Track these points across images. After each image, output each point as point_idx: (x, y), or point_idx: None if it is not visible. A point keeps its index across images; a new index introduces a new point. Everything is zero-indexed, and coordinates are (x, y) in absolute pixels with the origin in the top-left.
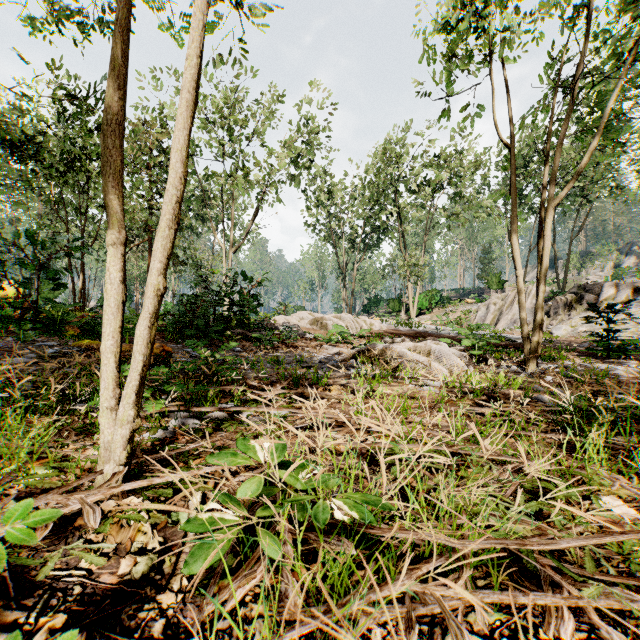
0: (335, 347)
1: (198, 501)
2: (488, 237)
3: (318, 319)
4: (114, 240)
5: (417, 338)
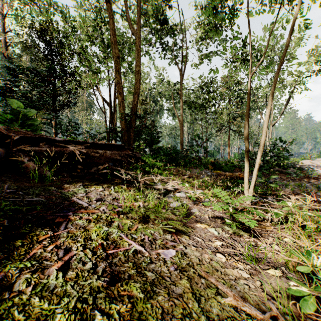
0: None
1: (270, 215)
2: None
3: None
4: (247, 151)
5: None
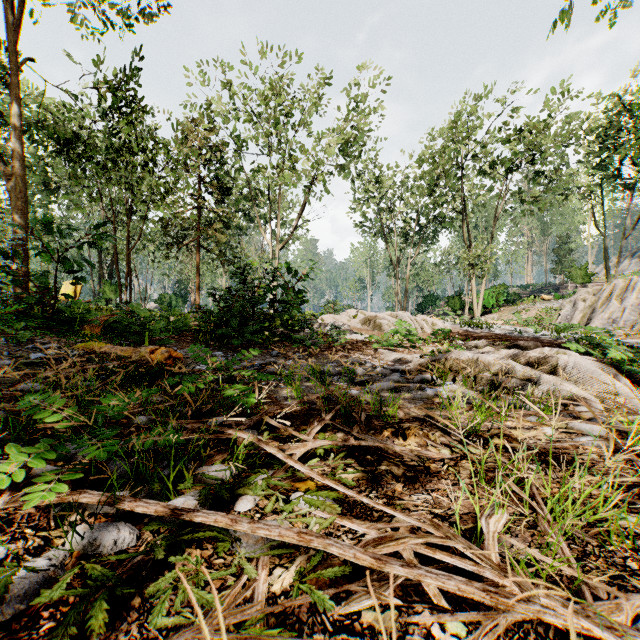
0: (394, 352)
1: None
2: (565, 225)
3: (370, 318)
4: None
5: (494, 341)
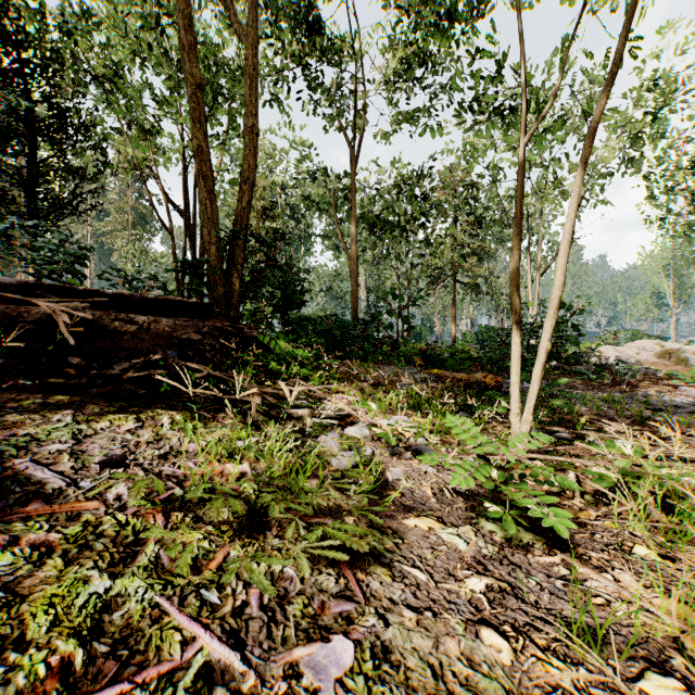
0: None
1: (573, 476)
2: None
3: (670, 351)
4: (516, 321)
5: None
